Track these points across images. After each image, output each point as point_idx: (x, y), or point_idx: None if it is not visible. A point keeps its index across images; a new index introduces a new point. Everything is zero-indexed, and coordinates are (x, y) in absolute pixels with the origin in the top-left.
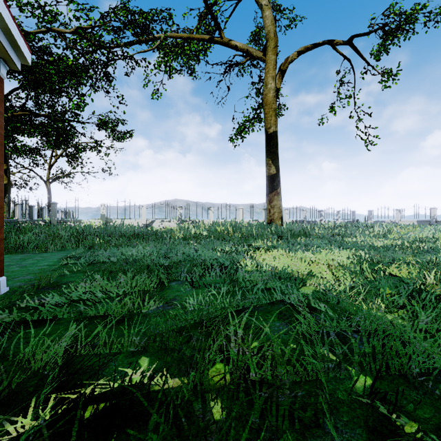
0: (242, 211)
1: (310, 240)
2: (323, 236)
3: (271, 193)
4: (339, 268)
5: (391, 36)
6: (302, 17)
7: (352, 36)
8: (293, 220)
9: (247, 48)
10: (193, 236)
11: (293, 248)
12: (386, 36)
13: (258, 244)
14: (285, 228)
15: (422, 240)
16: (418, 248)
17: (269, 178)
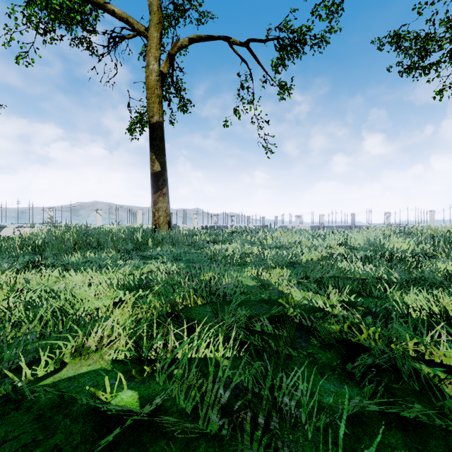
0: (142, 214)
1: (167, 249)
2: (194, 243)
3: (155, 194)
4: (4, 314)
5: (285, 51)
6: (212, 14)
7: (249, 39)
8: (203, 226)
9: (126, 17)
10: (1, 247)
11: (91, 264)
12: (281, 50)
13: (74, 258)
14: (160, 234)
15: (283, 245)
16: (257, 256)
17: (152, 175)
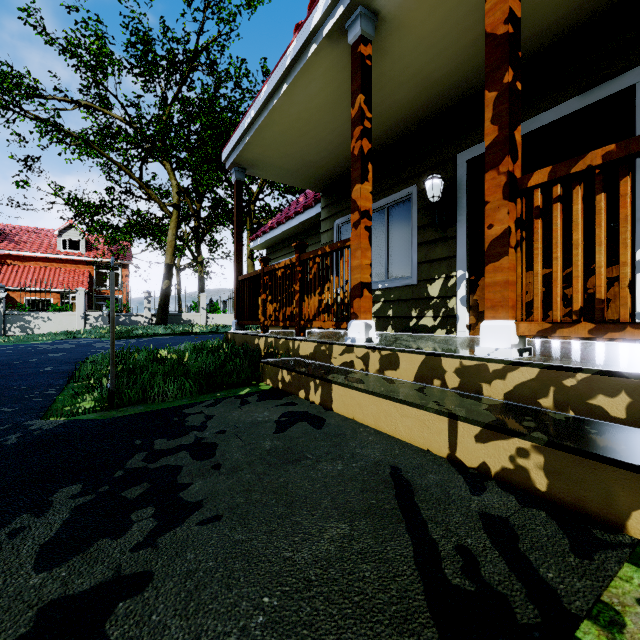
0: None
1: None
2: None
3: None
4: None
5: None
6: None
7: None
8: None
9: None
10: None
11: None
12: None
13: None
14: None
15: None
16: None
17: None
